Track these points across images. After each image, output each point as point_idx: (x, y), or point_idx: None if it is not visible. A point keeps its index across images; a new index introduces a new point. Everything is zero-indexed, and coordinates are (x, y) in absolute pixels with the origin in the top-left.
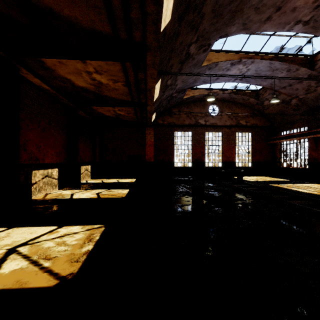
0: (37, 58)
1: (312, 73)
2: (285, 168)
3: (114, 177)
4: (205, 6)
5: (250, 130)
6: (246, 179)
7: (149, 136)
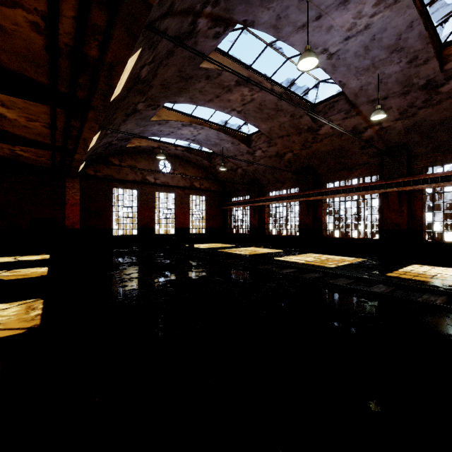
0: None
1: (249, 150)
2: (234, 234)
3: (1, 254)
4: (154, 81)
5: (204, 193)
6: (199, 246)
7: (72, 192)
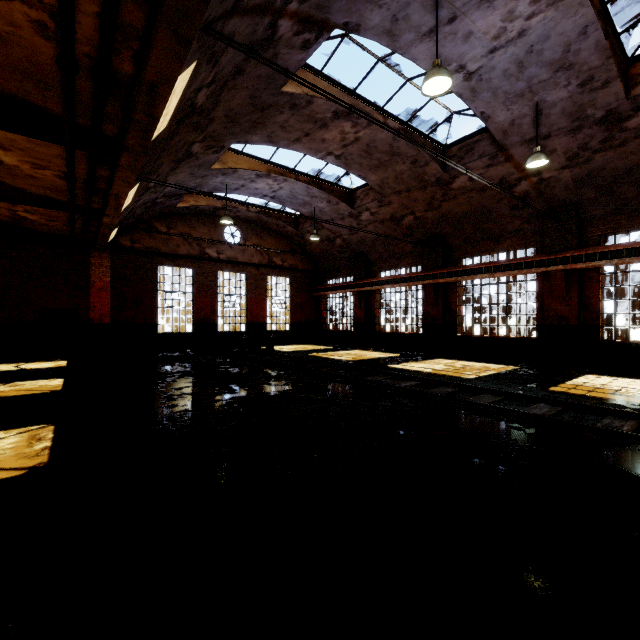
0: None
1: (352, 211)
2: (331, 331)
3: None
4: (216, 111)
5: (289, 274)
6: (281, 349)
7: (100, 271)
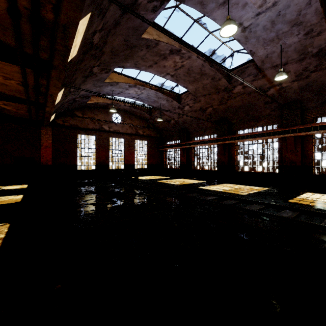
0: None
1: (180, 105)
2: (168, 169)
3: None
4: (105, 48)
5: (146, 139)
6: (142, 178)
7: (46, 137)
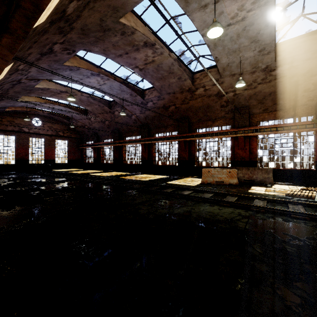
0: None
1: (87, 117)
2: (86, 163)
3: None
4: (9, 92)
5: (67, 139)
6: (59, 170)
7: None
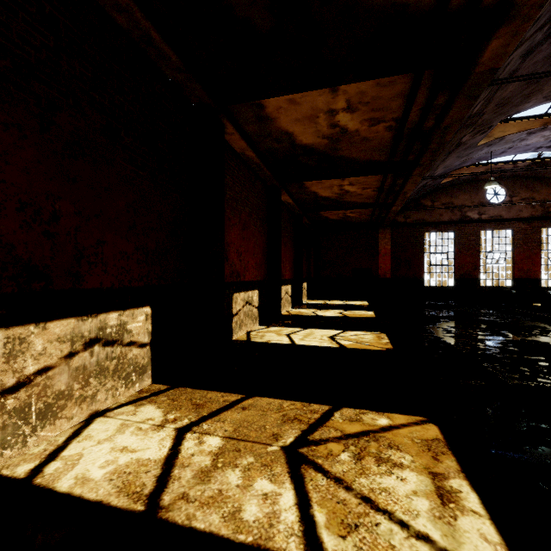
0: (301, 182)
1: None
2: None
3: (333, 298)
4: (487, 108)
5: None
6: None
7: (384, 242)
